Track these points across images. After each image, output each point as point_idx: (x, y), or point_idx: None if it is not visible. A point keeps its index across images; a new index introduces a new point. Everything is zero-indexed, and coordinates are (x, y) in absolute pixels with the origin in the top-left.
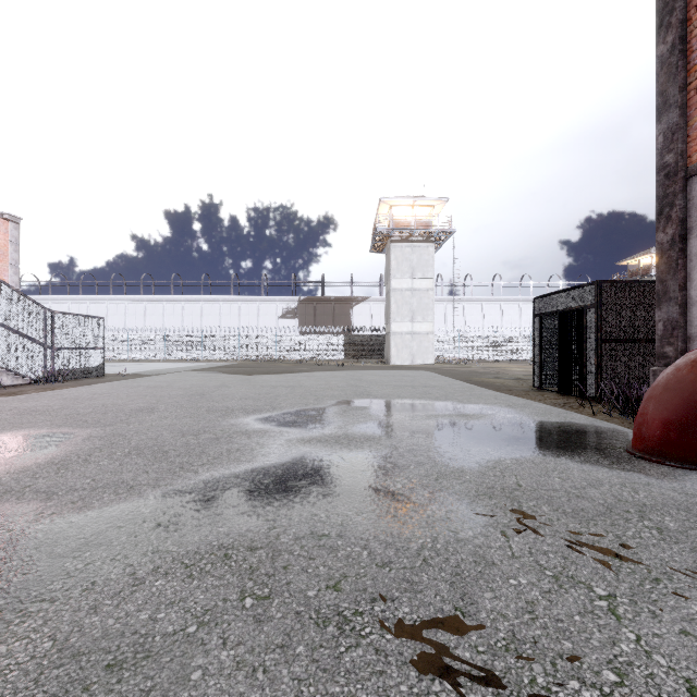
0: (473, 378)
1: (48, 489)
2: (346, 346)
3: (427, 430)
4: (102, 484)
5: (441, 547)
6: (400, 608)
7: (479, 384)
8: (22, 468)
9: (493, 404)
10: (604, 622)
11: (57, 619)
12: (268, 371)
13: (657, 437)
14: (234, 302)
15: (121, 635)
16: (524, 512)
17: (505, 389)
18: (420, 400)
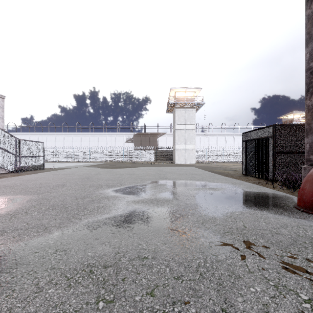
0: (214, 170)
1: (3, 229)
2: (155, 155)
3: (195, 196)
4: (31, 226)
5: (209, 265)
6: (189, 309)
7: (217, 173)
8: None
9: (225, 183)
10: None
11: None
12: (119, 167)
13: (311, 201)
14: (104, 135)
15: None
16: (250, 243)
17: (229, 175)
18: (190, 180)
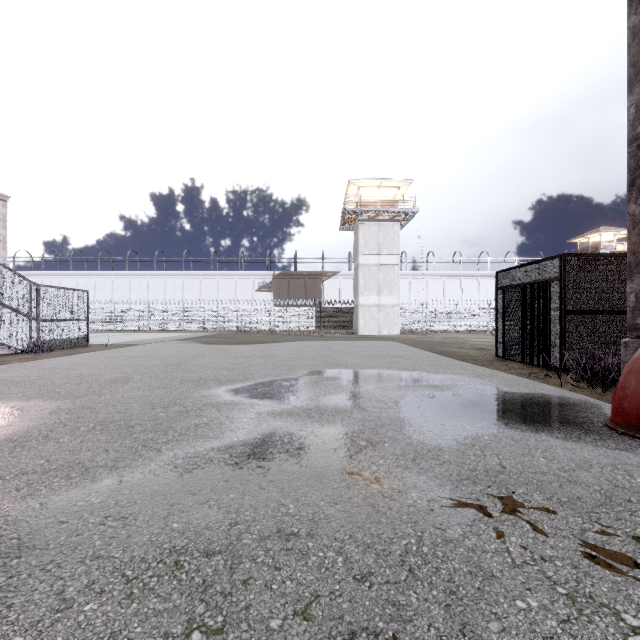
0: (437, 348)
1: None
2: (318, 318)
3: (399, 402)
4: (56, 465)
5: (428, 551)
6: None
7: (444, 354)
8: None
9: (461, 374)
10: None
11: None
12: (244, 342)
13: None
14: (213, 277)
15: None
16: (515, 502)
17: (470, 359)
18: (390, 370)
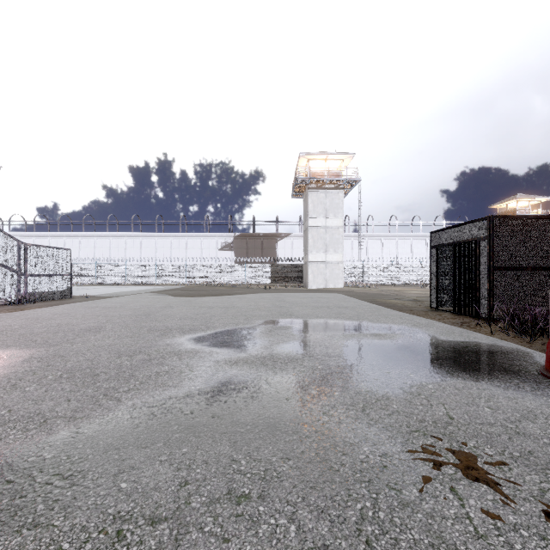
0: (377, 299)
1: None
2: (272, 273)
3: (346, 350)
4: (17, 416)
5: (385, 517)
6: None
7: (384, 305)
8: None
9: (401, 324)
10: None
11: None
12: (208, 294)
13: None
14: (182, 237)
15: None
16: (467, 457)
17: (407, 309)
18: (336, 319)
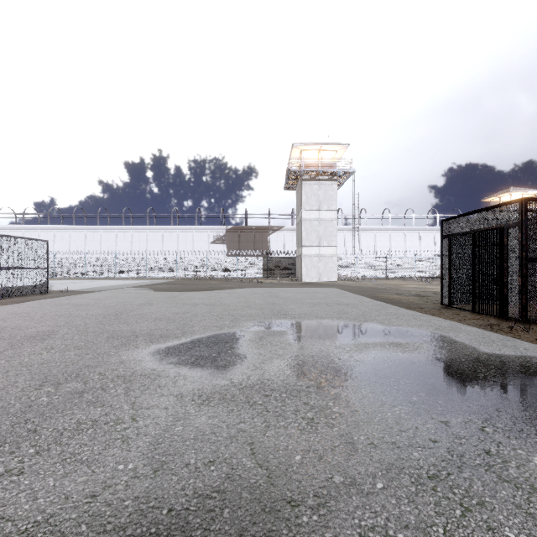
0: (378, 295)
1: None
2: (265, 267)
3: (366, 373)
4: None
5: None
6: None
7: (388, 302)
8: None
9: (419, 327)
10: None
11: None
12: (196, 288)
13: None
14: (174, 230)
15: None
16: None
17: (416, 307)
18: (340, 321)
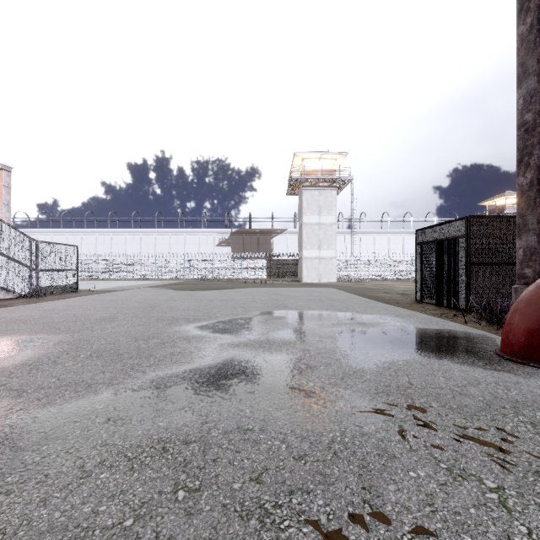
0: (367, 293)
1: (20, 387)
2: (268, 268)
3: (333, 336)
4: (65, 382)
5: (349, 440)
6: (314, 500)
7: (373, 298)
8: (1, 369)
9: (385, 314)
10: (497, 515)
11: (9, 512)
12: (207, 288)
13: (522, 343)
14: (181, 233)
15: (64, 528)
16: (417, 408)
17: (394, 302)
18: (327, 311)
